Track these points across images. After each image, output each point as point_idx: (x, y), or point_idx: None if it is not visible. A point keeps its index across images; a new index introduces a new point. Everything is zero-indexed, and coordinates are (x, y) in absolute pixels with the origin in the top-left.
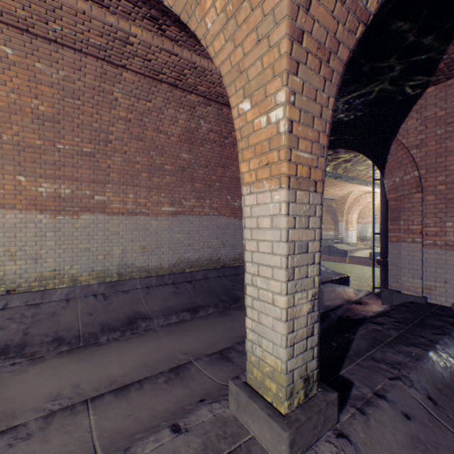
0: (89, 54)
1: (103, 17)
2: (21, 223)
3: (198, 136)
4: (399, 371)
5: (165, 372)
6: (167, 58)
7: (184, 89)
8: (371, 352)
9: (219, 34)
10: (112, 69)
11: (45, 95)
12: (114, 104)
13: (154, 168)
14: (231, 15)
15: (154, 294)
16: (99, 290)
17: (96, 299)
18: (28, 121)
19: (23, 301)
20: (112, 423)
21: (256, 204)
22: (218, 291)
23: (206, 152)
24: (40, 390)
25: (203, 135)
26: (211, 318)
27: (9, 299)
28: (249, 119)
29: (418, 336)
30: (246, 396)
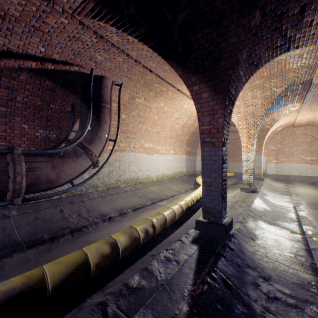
0: None
1: None
2: None
3: None
4: (164, 254)
5: (311, 263)
6: None
7: None
8: (177, 268)
9: None
10: None
11: None
12: None
13: None
14: None
15: None
16: None
17: None
18: None
19: None
20: (275, 237)
21: None
22: None
23: None
24: None
25: None
26: None
27: None
28: None
29: (110, 315)
30: None
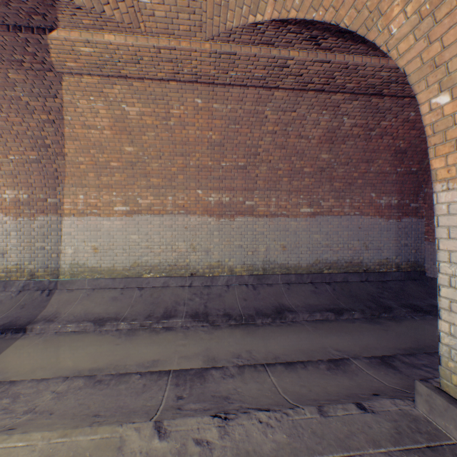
0: (250, 86)
1: (268, 53)
2: (199, 225)
3: (339, 134)
4: None
5: (324, 361)
6: (318, 68)
7: (329, 91)
8: None
9: (407, 36)
10: (266, 92)
11: (216, 127)
12: (264, 121)
13: (294, 172)
14: (427, 13)
15: (295, 291)
16: (249, 281)
17: (247, 288)
18: (205, 149)
19: (200, 282)
20: (290, 386)
21: (456, 201)
22: (362, 297)
23: (347, 148)
24: (225, 348)
25: (345, 132)
26: (357, 322)
27: (192, 279)
28: (447, 112)
29: None
30: (444, 401)
